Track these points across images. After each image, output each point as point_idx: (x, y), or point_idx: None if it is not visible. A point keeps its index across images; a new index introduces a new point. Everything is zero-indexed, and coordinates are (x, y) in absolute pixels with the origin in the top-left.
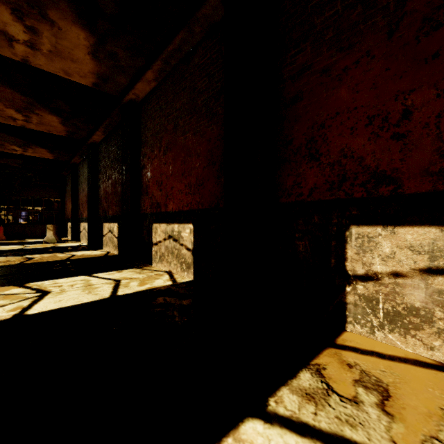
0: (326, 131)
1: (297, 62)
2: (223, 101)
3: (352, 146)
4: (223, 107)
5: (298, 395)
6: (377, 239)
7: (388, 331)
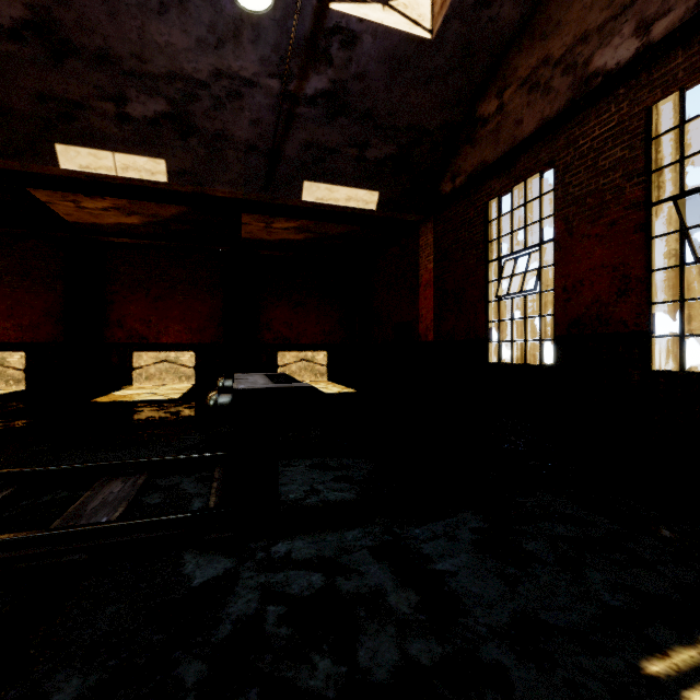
0: (126, 319)
1: (113, 288)
2: (62, 284)
3: (135, 326)
4: (61, 287)
5: (126, 390)
6: (143, 356)
7: (146, 382)
